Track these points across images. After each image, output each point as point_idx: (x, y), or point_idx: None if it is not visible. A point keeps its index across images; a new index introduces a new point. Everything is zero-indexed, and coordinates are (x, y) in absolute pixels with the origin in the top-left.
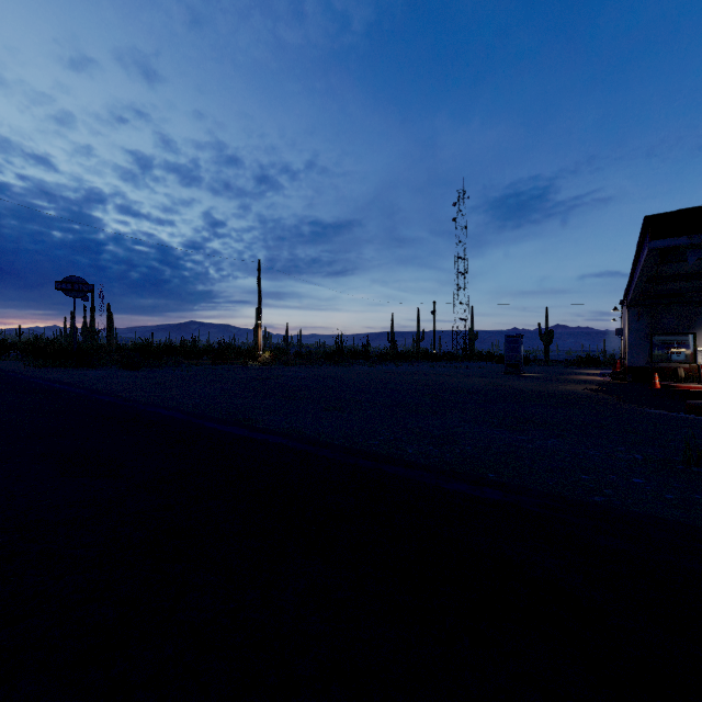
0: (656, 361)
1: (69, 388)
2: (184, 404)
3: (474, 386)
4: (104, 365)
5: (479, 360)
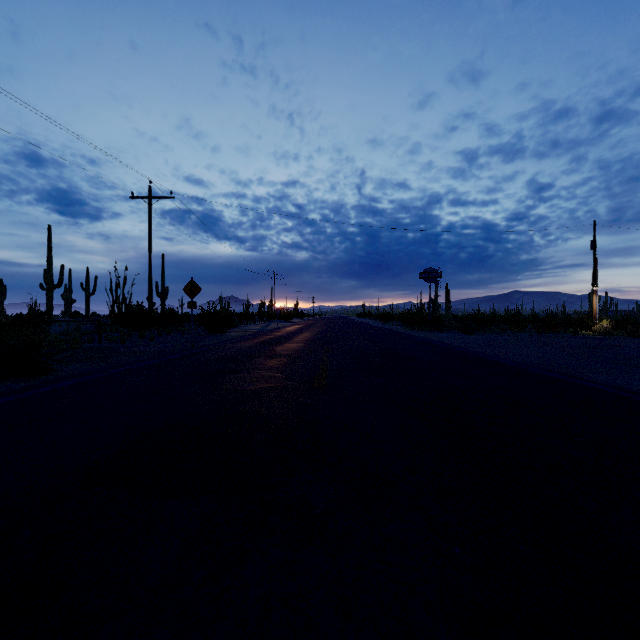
0: None
1: (436, 343)
2: (514, 358)
3: None
4: (448, 330)
5: None
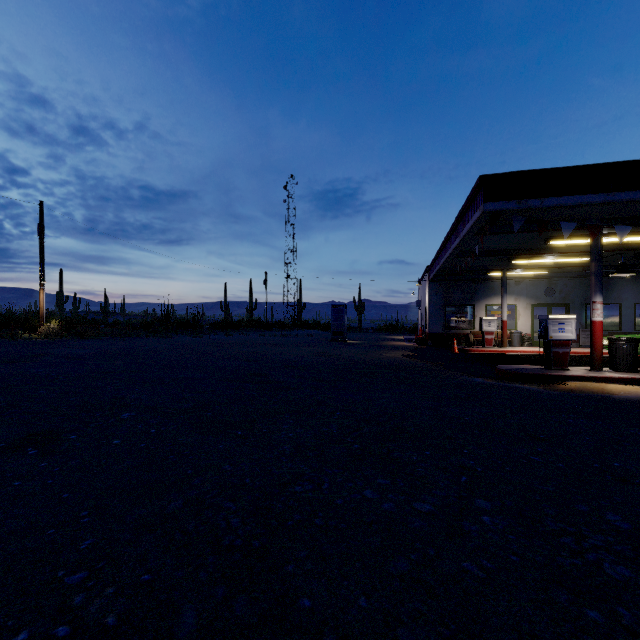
0: (449, 328)
1: None
2: None
3: (305, 358)
4: None
5: (307, 328)
